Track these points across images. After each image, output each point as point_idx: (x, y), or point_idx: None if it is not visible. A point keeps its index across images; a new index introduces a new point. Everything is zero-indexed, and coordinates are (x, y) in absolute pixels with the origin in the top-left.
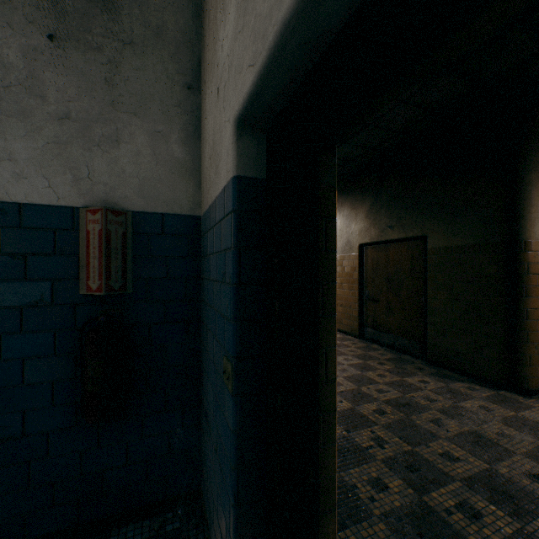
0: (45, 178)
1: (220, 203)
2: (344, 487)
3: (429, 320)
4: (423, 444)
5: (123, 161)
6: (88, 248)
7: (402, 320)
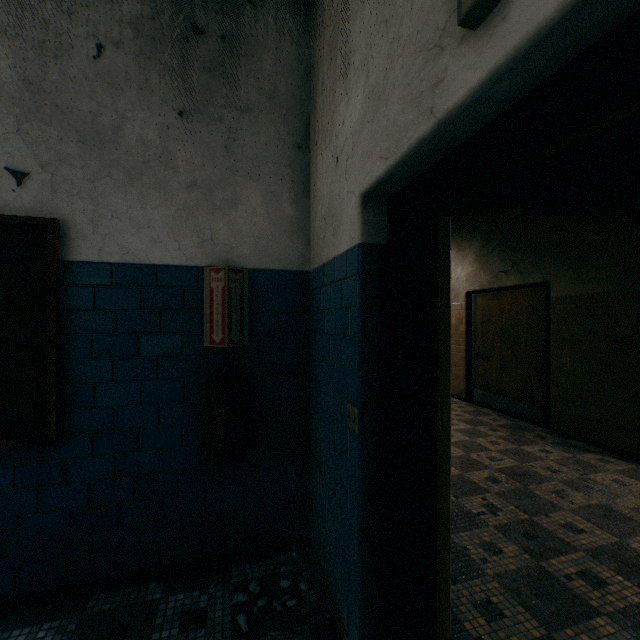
0: (176, 242)
1: (340, 264)
2: (454, 548)
3: (552, 381)
4: (542, 514)
5: (240, 222)
6: (211, 304)
7: (519, 381)
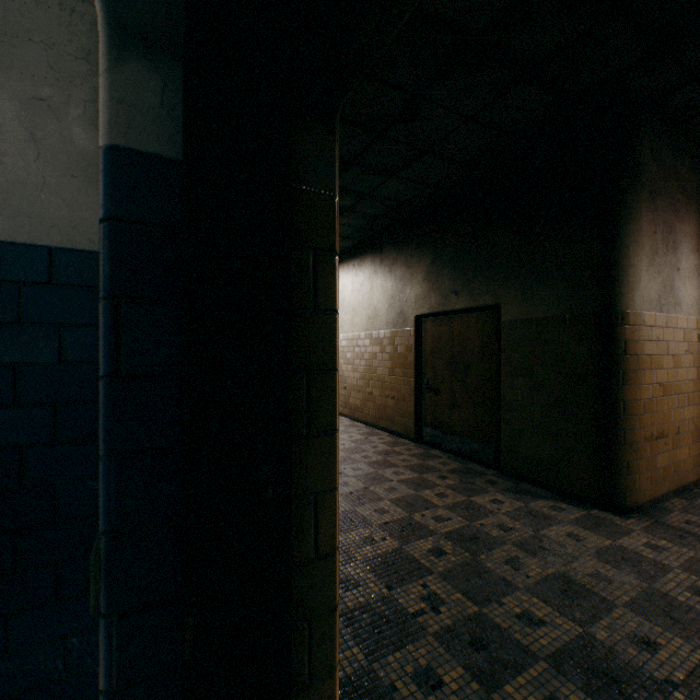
0: None
1: None
2: (377, 690)
3: (503, 417)
4: (494, 600)
5: None
6: None
7: (470, 417)
